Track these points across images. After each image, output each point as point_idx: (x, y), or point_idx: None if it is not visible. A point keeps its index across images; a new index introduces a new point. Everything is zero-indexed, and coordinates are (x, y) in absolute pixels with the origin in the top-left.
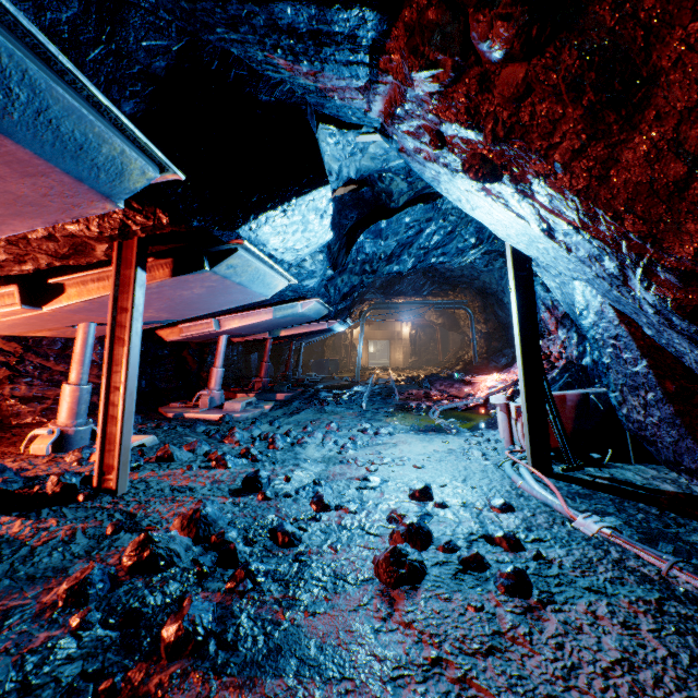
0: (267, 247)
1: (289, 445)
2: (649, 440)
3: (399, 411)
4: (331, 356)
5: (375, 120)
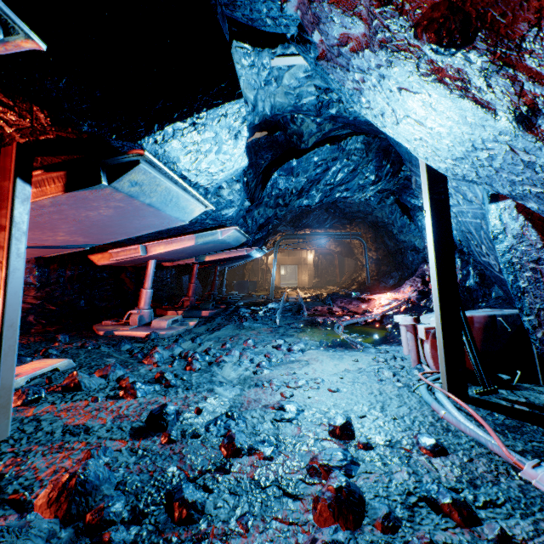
0: (178, 166)
1: (207, 364)
2: None
3: (308, 326)
4: (250, 277)
5: (293, 19)
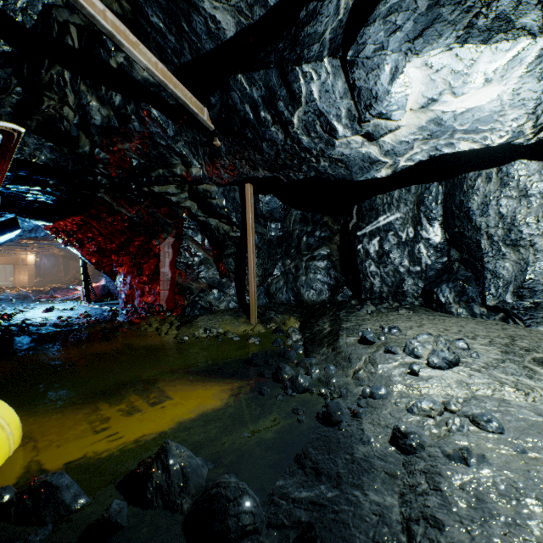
0: None
1: None
2: (116, 293)
3: (37, 302)
4: None
5: None
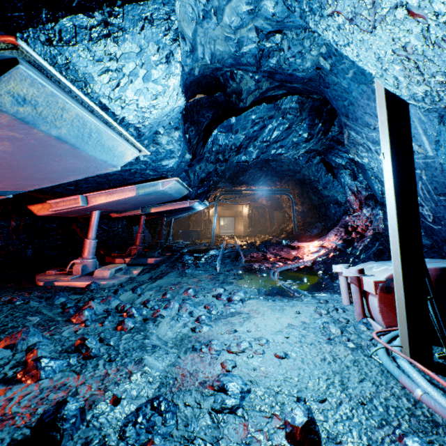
0: (93, 89)
1: (143, 320)
2: None
3: (246, 273)
4: (194, 227)
5: None
